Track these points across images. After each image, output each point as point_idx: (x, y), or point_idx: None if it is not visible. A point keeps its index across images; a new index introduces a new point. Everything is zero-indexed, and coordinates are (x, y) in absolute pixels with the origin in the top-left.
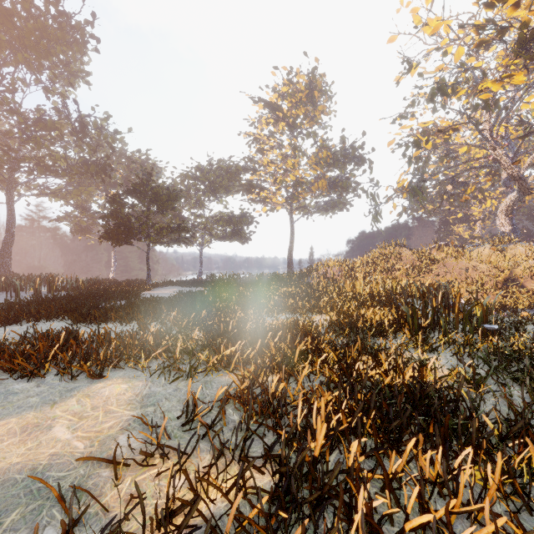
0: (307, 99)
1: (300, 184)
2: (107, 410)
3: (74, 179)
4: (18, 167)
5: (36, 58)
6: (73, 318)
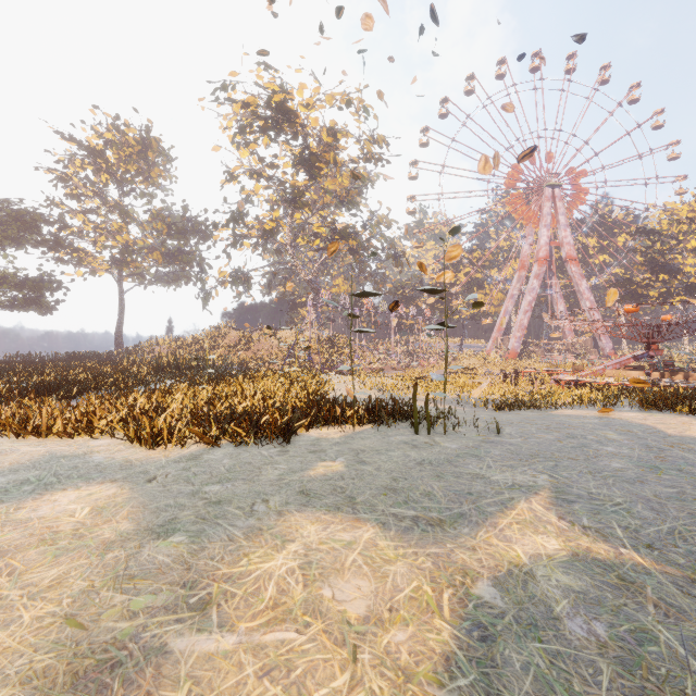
0: (139, 158)
1: (130, 253)
2: None
3: None
4: None
5: None
6: None
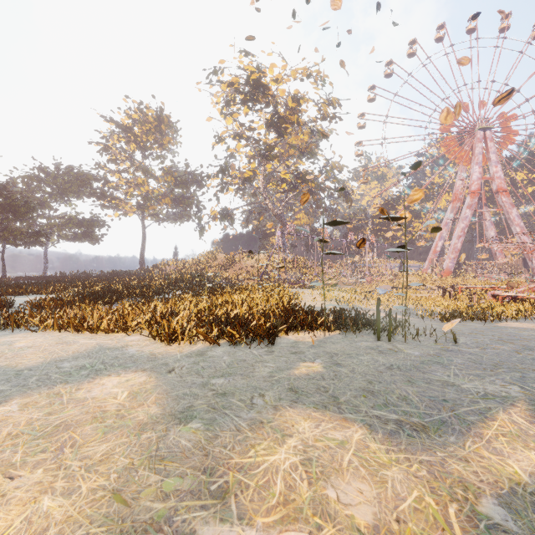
0: (156, 131)
1: (150, 199)
2: None
3: None
4: None
5: None
6: None
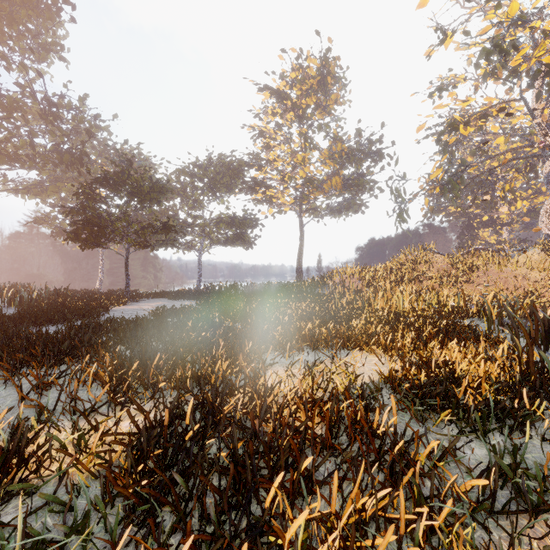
0: (319, 86)
1: (311, 182)
2: None
3: (49, 173)
4: None
5: None
6: None
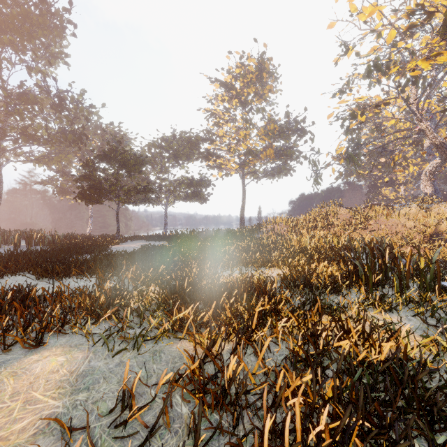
0: (257, 79)
1: (251, 152)
2: (28, 398)
3: (55, 147)
4: (4, 136)
5: (20, 41)
6: (35, 273)
